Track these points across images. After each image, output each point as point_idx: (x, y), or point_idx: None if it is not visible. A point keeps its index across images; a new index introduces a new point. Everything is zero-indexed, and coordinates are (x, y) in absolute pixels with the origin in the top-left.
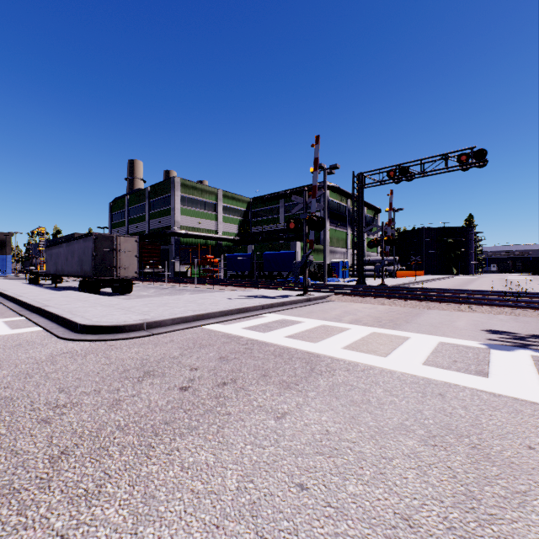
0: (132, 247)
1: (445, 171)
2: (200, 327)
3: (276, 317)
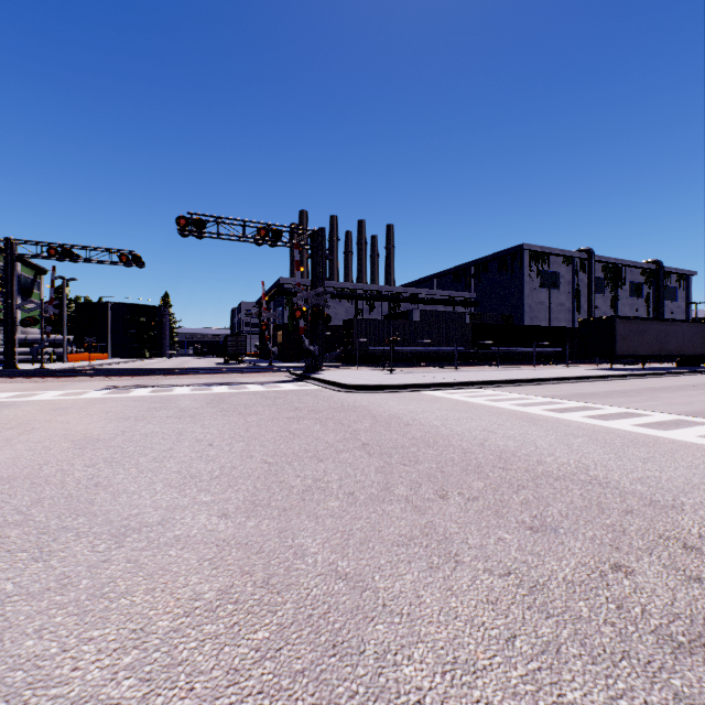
0: None
1: (111, 263)
2: None
3: None
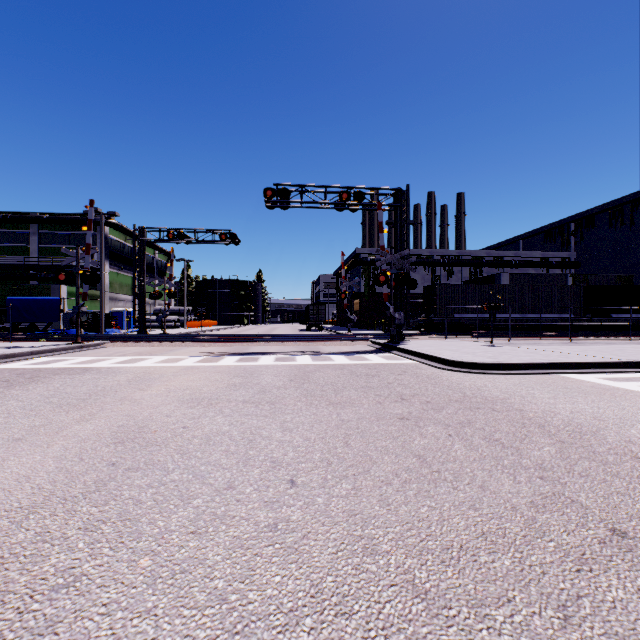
0: None
1: (214, 242)
2: None
3: (51, 359)
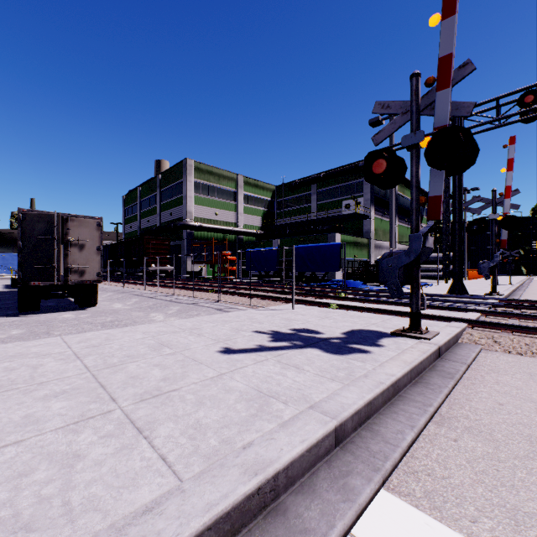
0: (92, 234)
1: None
2: None
3: None
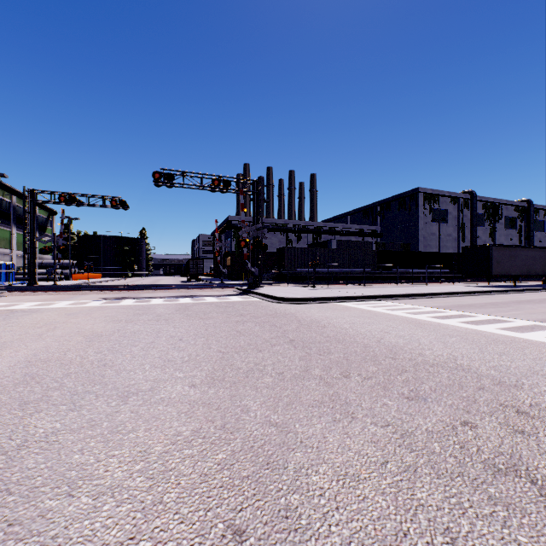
0: None
1: (104, 207)
2: None
3: None
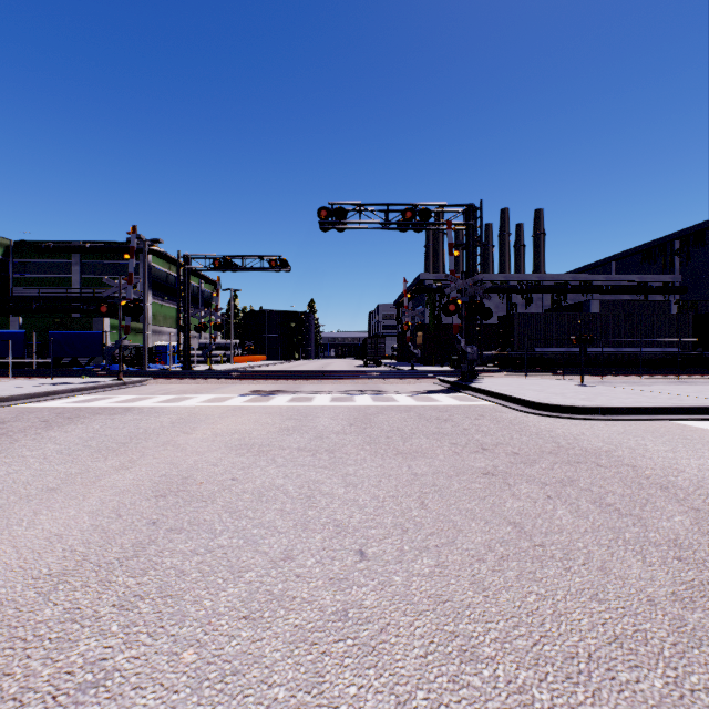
0: None
1: (263, 270)
2: (9, 406)
3: (92, 397)
